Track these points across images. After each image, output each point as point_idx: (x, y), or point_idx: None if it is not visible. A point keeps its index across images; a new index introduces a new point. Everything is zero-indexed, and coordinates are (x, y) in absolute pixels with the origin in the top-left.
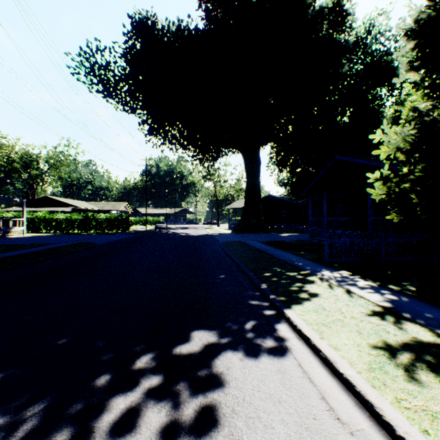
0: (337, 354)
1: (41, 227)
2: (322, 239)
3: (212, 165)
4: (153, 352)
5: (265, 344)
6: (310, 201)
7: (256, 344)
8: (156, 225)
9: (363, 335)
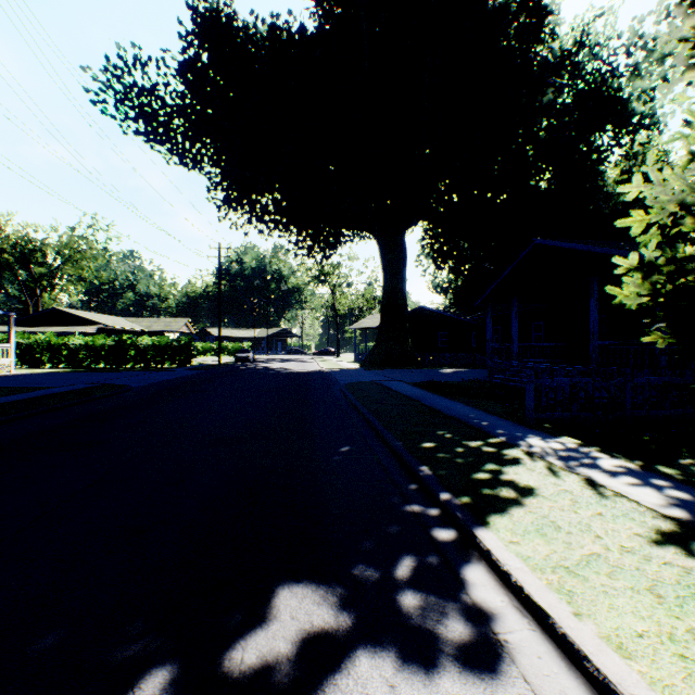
0: (632, 672)
1: (43, 359)
2: (511, 378)
3: (328, 257)
4: (175, 663)
5: (444, 628)
6: (489, 316)
7: (425, 631)
8: (236, 356)
9: (668, 602)
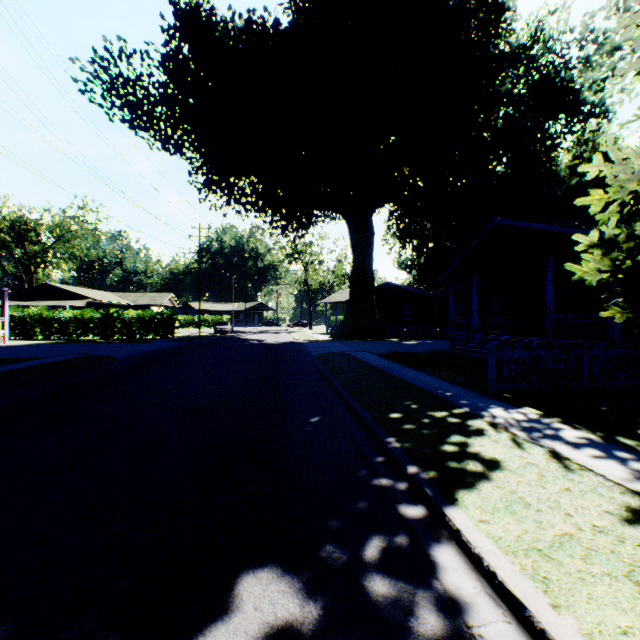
0: None
1: (36, 331)
2: (472, 350)
3: (301, 236)
4: None
5: (415, 620)
6: (451, 291)
7: (395, 624)
8: (216, 328)
9: None
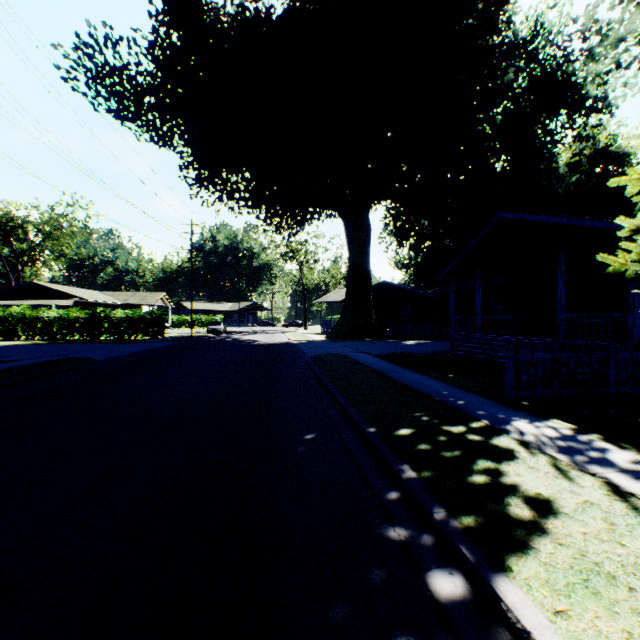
0: None
1: (18, 332)
2: (475, 351)
3: (296, 233)
4: None
5: None
6: (452, 289)
7: None
8: (208, 328)
9: None
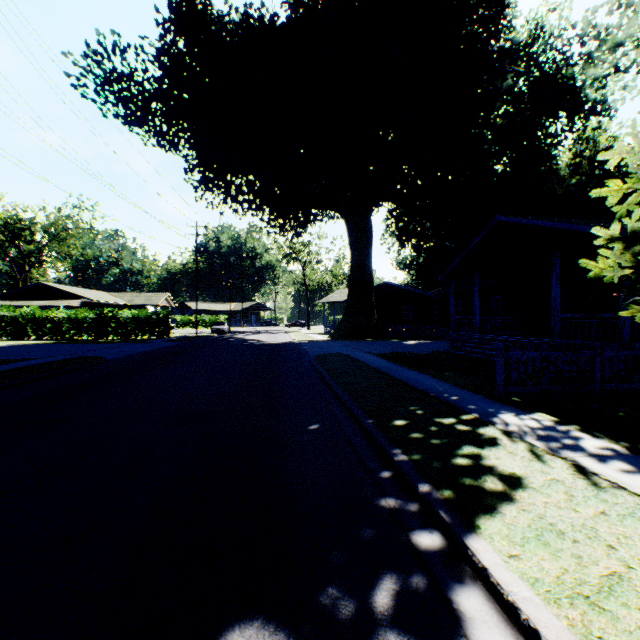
0: None
1: (28, 332)
2: (474, 350)
3: (299, 235)
4: None
5: None
6: (452, 290)
7: None
8: (213, 328)
9: None
